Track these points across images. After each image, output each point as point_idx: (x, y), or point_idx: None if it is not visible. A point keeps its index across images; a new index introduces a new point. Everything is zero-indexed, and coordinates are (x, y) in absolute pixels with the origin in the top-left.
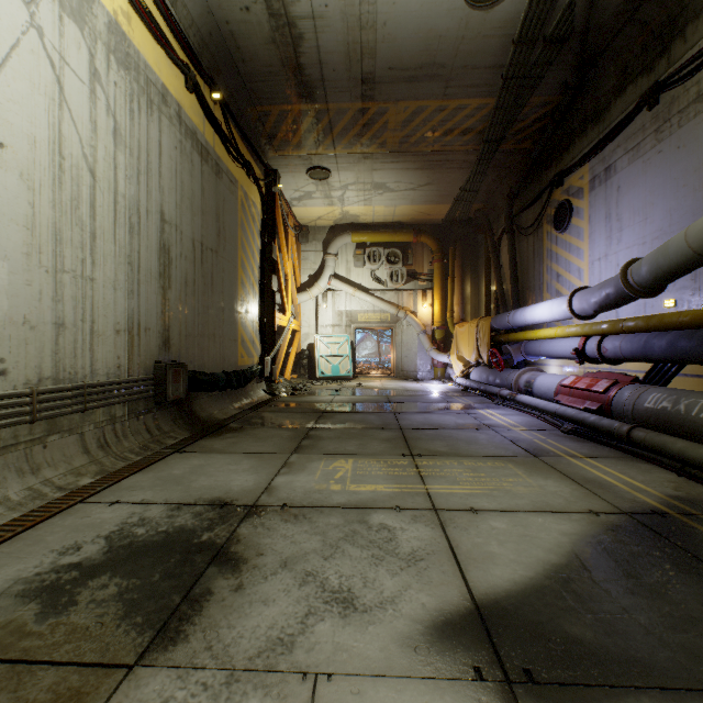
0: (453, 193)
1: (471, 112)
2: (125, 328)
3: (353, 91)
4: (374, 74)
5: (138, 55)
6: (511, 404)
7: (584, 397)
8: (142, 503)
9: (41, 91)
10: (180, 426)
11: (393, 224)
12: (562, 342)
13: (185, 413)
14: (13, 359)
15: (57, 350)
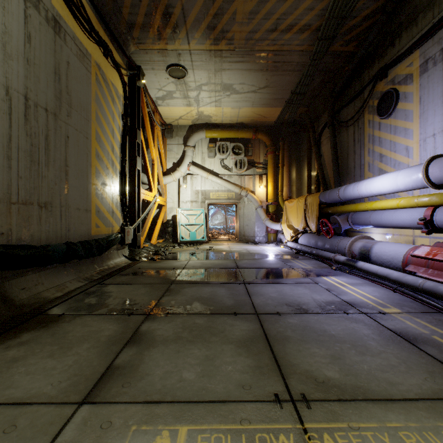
0: (285, 97)
1: (312, 4)
2: None
3: None
4: None
5: None
6: (352, 271)
7: None
8: None
9: None
10: None
11: (237, 125)
12: (399, 212)
13: None
14: None
15: None
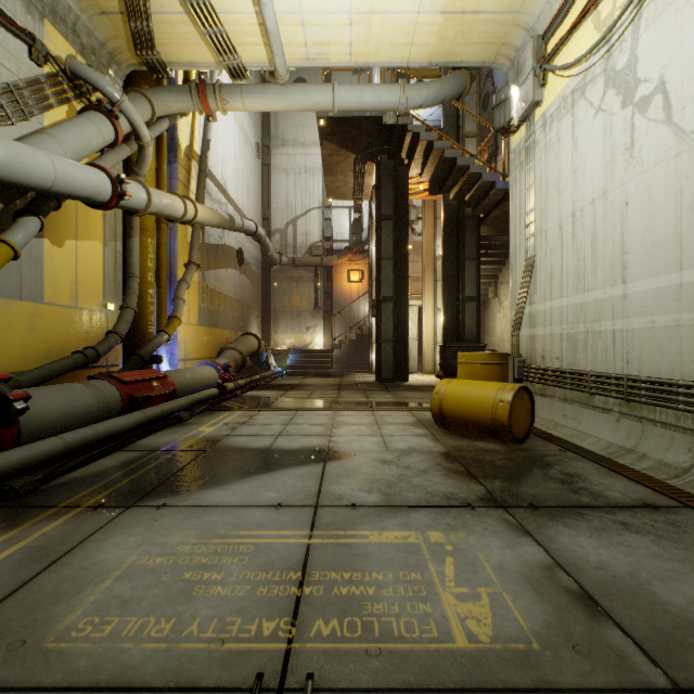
0: None
1: None
2: None
3: None
4: None
5: None
6: None
7: None
8: (622, 507)
9: None
10: None
11: None
12: None
13: None
14: None
15: None
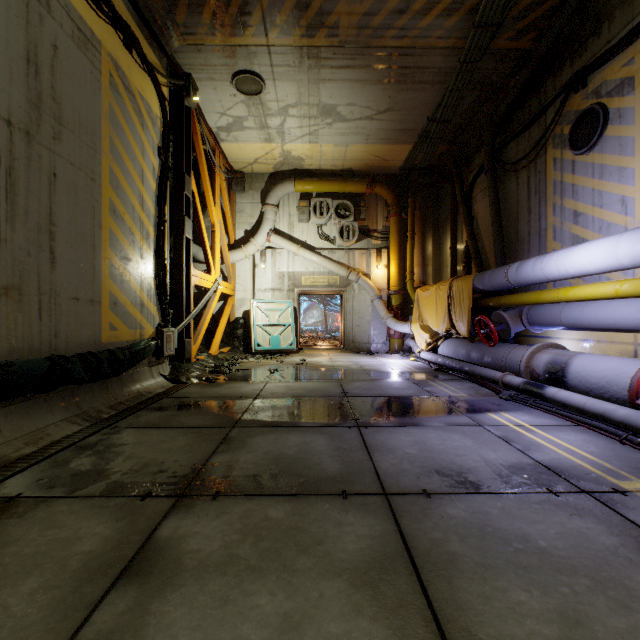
0: (417, 127)
1: None
2: None
3: None
4: None
5: None
6: (537, 403)
7: None
8: None
9: None
10: None
11: (343, 173)
12: (615, 305)
13: None
14: None
15: None
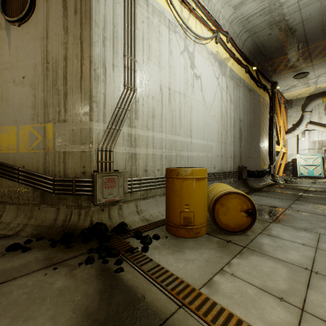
0: None
1: None
2: (232, 156)
3: (325, 36)
4: None
5: (234, 73)
6: None
7: None
8: None
9: (219, 99)
10: (245, 188)
11: None
12: None
13: (245, 184)
14: (215, 165)
15: (221, 162)
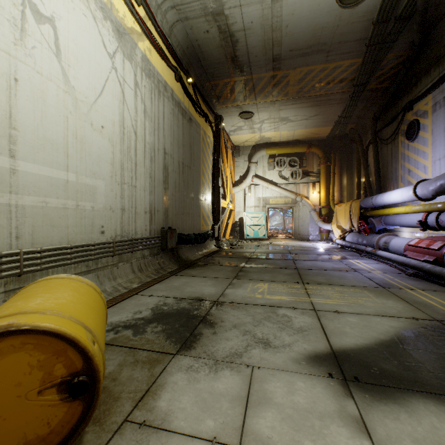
0: (333, 119)
1: (345, 68)
2: (149, 211)
3: (267, 66)
4: (280, 55)
5: (154, 69)
6: (372, 257)
7: (424, 252)
8: (163, 297)
9: (116, 98)
10: (173, 262)
11: (293, 141)
12: (411, 216)
13: (175, 256)
14: (106, 226)
15: (122, 222)
